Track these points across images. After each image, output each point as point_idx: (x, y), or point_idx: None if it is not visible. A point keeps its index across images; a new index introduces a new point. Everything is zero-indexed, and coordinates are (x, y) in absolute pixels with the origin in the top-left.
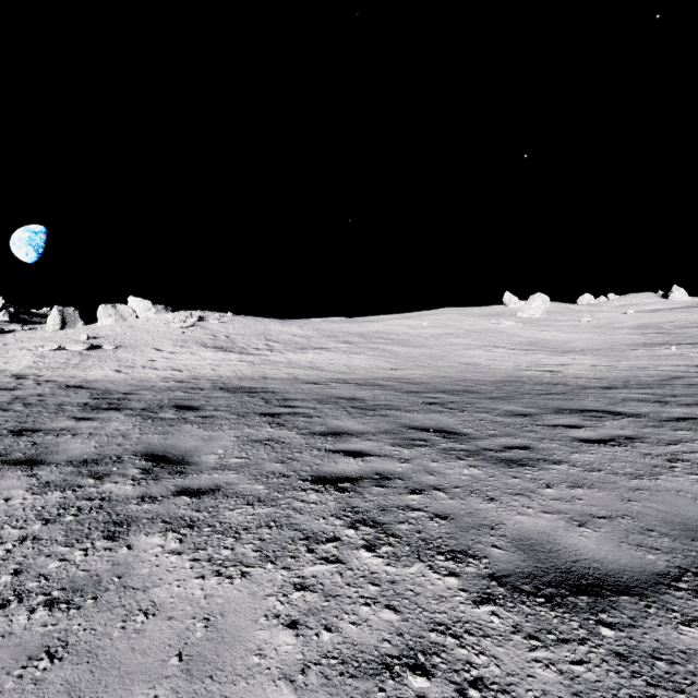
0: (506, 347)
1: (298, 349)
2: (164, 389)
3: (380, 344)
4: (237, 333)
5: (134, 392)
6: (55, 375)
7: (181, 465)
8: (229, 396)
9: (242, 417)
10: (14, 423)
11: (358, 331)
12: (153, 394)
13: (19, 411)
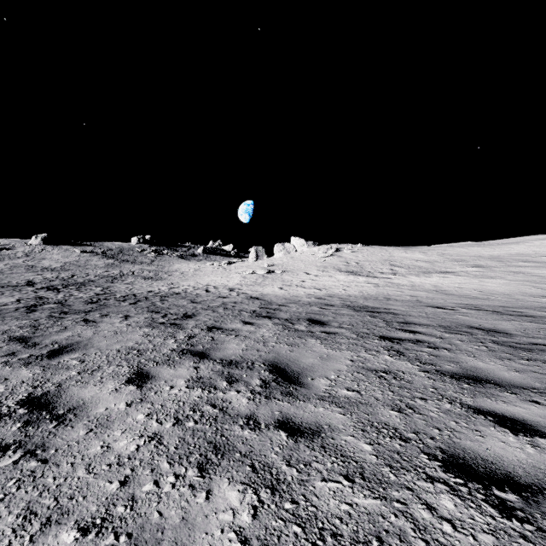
0: None
1: (421, 273)
2: (305, 304)
3: (522, 267)
4: (365, 260)
5: (286, 304)
6: (247, 289)
7: (294, 384)
8: (353, 314)
9: (361, 337)
10: (212, 321)
11: (491, 254)
12: (297, 307)
13: (219, 313)
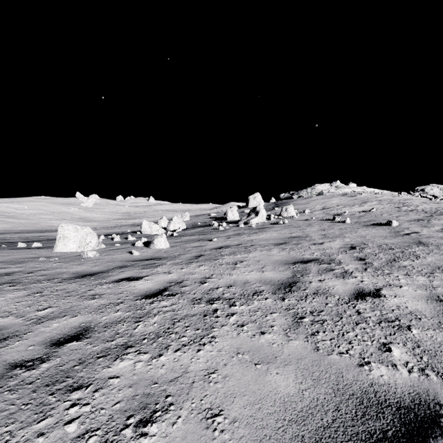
0: (69, 219)
1: None
2: None
3: None
4: None
5: None
6: None
7: None
8: None
9: None
10: None
11: None
12: None
13: None
